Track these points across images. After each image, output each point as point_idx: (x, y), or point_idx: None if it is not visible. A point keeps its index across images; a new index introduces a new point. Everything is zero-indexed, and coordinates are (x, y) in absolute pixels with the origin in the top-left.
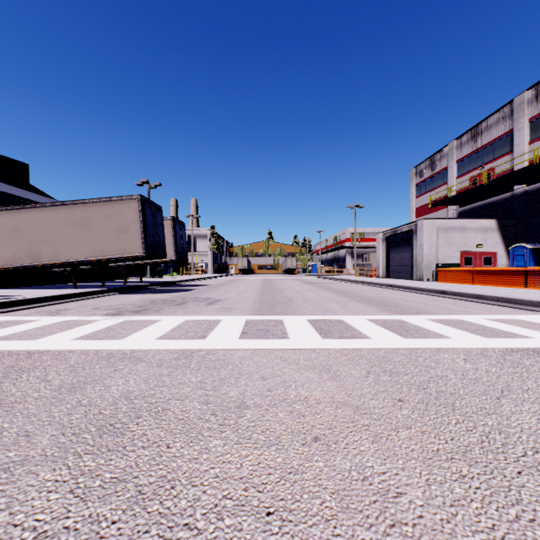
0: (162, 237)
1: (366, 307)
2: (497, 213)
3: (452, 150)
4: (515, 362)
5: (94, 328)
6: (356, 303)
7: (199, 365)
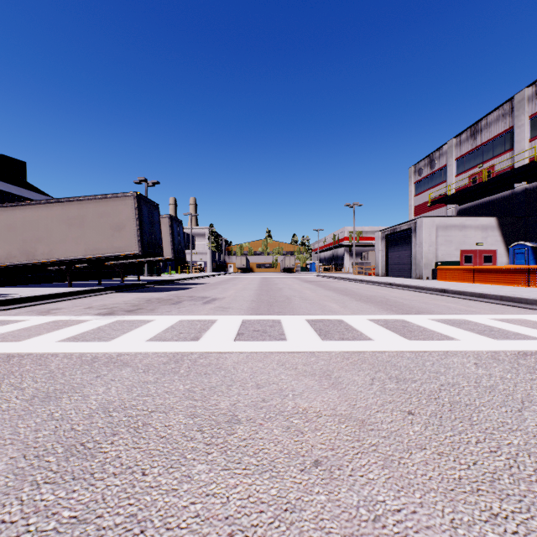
0: (159, 235)
1: (366, 306)
2: (497, 211)
3: (451, 148)
4: (531, 367)
5: (82, 329)
6: (356, 302)
7: (189, 371)
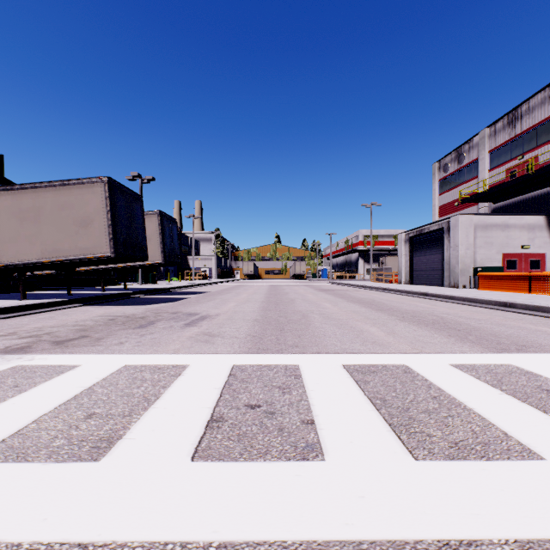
0: (141, 234)
1: (424, 332)
2: (542, 209)
3: (484, 139)
4: None
5: None
6: (402, 323)
7: None
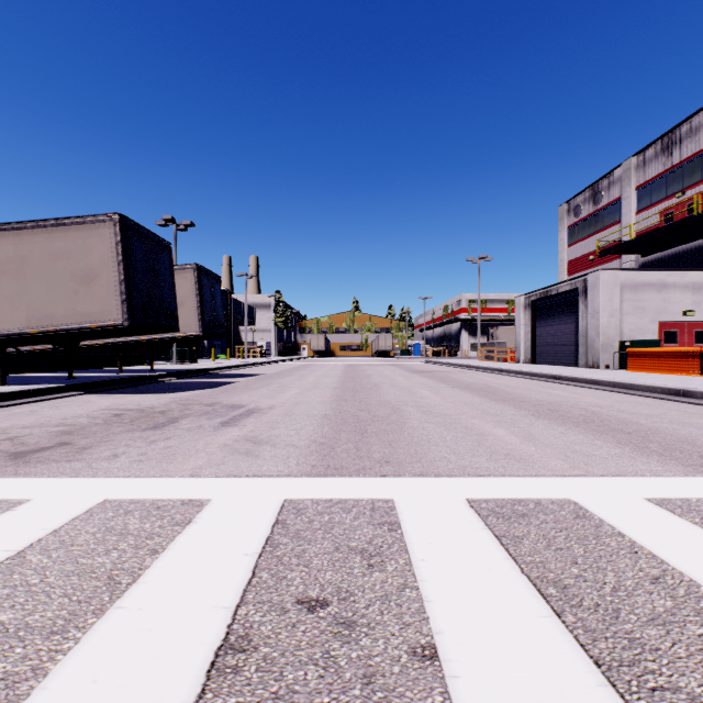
0: (169, 294)
1: (579, 437)
2: None
3: (629, 172)
4: None
5: None
6: (539, 421)
7: None
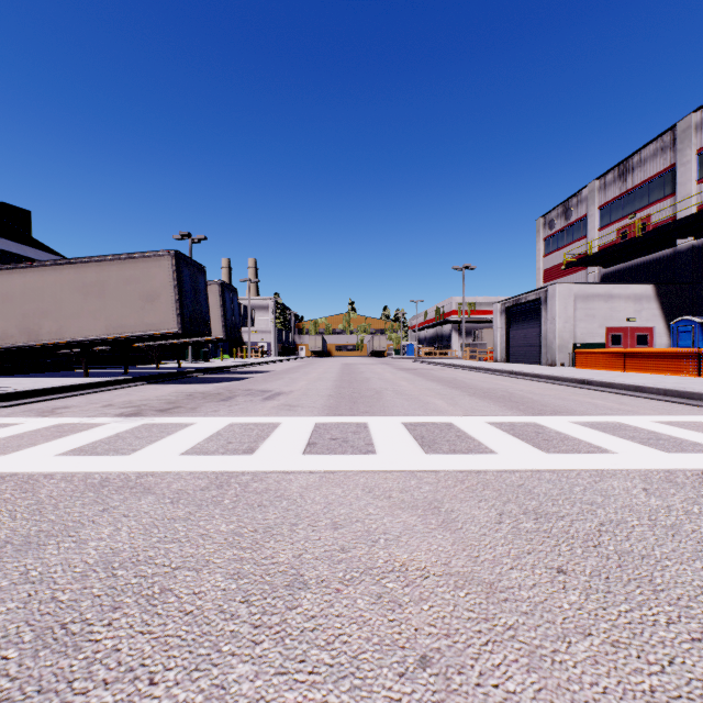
0: (205, 307)
1: (484, 404)
2: (654, 276)
3: (593, 193)
4: None
5: (95, 436)
6: (469, 397)
7: (237, 501)
